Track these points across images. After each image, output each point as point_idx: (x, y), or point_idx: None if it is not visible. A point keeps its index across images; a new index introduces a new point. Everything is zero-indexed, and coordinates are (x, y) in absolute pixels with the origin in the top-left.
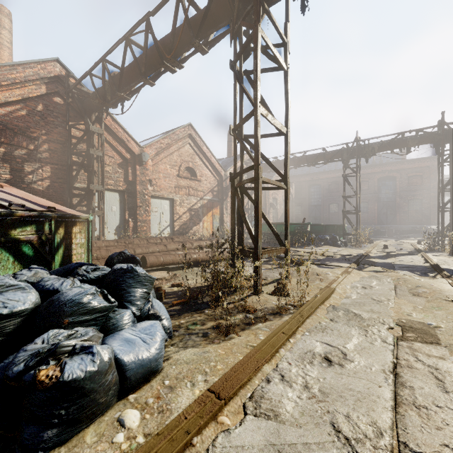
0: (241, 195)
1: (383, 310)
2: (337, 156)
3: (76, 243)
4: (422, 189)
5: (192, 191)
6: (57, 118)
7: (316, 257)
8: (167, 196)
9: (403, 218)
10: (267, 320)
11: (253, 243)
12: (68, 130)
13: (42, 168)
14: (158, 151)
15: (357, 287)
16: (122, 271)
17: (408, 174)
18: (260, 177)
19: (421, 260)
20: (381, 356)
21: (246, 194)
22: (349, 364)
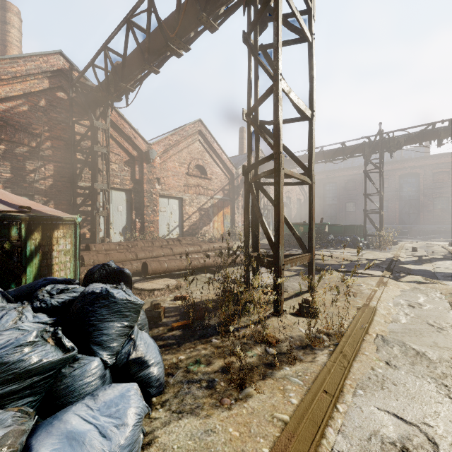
0: (256, 191)
1: None
2: (358, 150)
3: (58, 250)
4: (449, 186)
5: (202, 190)
6: (61, 114)
7: (339, 261)
8: (176, 195)
9: (427, 217)
10: (296, 362)
11: (273, 251)
12: (71, 126)
13: (44, 166)
14: (166, 148)
15: (401, 305)
16: (92, 296)
17: (432, 170)
18: (281, 168)
19: None
20: None
21: (262, 190)
22: None
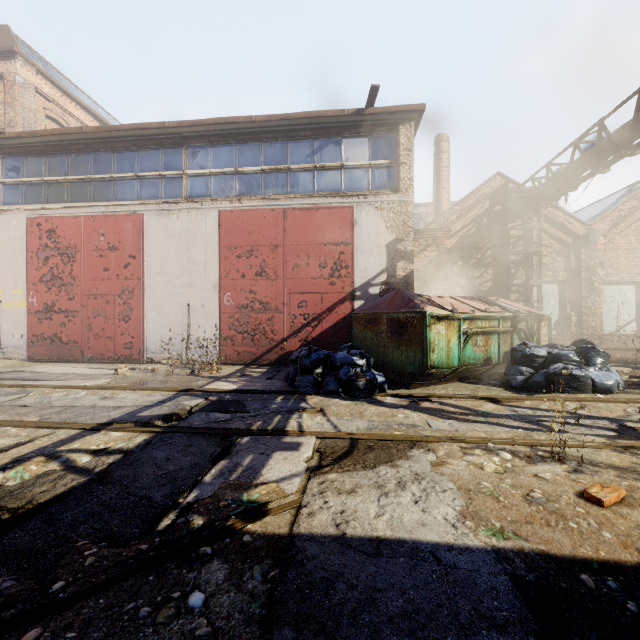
0: None
1: None
2: None
3: (542, 333)
4: None
5: None
6: (497, 225)
7: None
8: (630, 279)
9: None
10: None
11: None
12: (506, 233)
13: (486, 271)
14: (614, 222)
15: None
16: (586, 348)
17: None
18: None
19: None
20: None
21: None
22: None
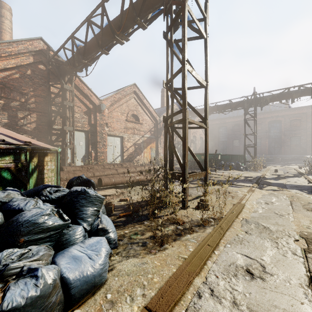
0: (172, 132)
1: (286, 223)
2: (240, 105)
3: (47, 169)
4: (300, 129)
5: (136, 131)
6: (41, 80)
7: (226, 178)
8: (118, 134)
9: (286, 150)
10: (193, 232)
11: (181, 169)
12: (48, 88)
13: (30, 115)
14: (112, 102)
15: (261, 203)
16: (76, 193)
17: (290, 118)
18: (186, 118)
19: (305, 181)
20: (295, 269)
21: (175, 132)
22: (269, 277)
